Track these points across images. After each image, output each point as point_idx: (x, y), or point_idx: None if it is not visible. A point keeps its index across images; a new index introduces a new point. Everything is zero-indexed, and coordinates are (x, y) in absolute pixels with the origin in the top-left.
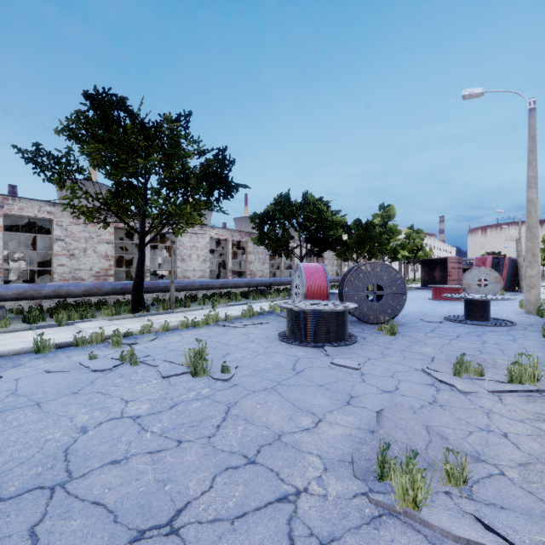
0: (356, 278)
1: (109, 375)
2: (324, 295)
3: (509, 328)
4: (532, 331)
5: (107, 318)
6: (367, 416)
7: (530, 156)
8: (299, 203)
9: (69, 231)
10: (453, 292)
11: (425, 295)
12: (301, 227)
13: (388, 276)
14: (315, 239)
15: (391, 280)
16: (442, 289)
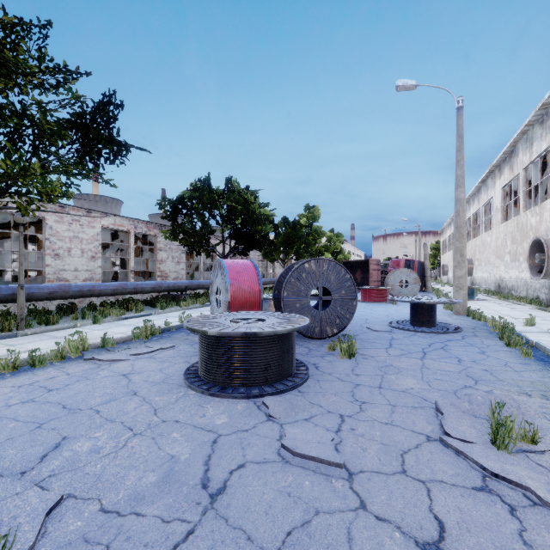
0: (298, 280)
1: None
2: (255, 303)
3: (461, 334)
4: (485, 338)
5: None
6: None
7: (458, 155)
8: (221, 192)
9: None
10: (381, 294)
11: None
12: (223, 220)
13: (336, 276)
14: (241, 235)
15: (339, 281)
16: (371, 291)
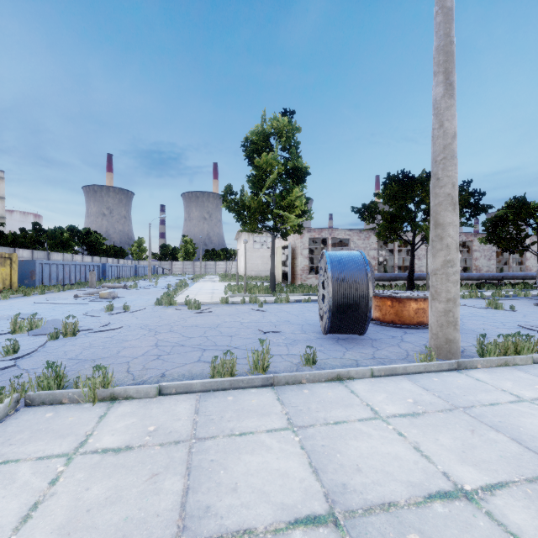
0: None
1: None
2: None
3: None
4: None
5: None
6: None
7: None
8: (537, 204)
9: (356, 244)
10: None
11: None
12: None
13: None
14: None
15: None
16: None
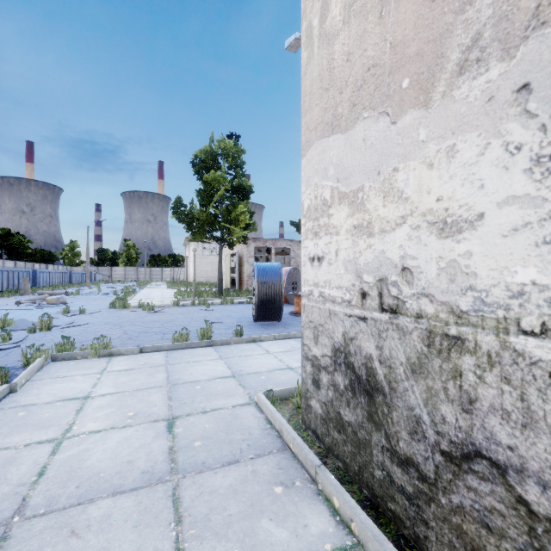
0: None
1: None
2: None
3: None
4: None
5: None
6: None
7: None
8: None
9: (296, 253)
10: None
11: None
12: None
13: None
14: None
15: None
16: None
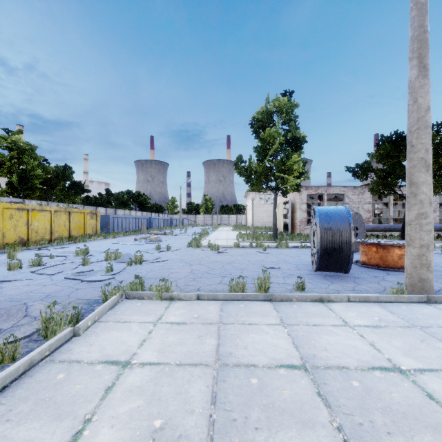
0: None
1: None
2: None
3: None
4: None
5: None
6: None
7: None
8: None
9: (351, 199)
10: None
11: None
12: None
13: None
14: None
15: None
16: None
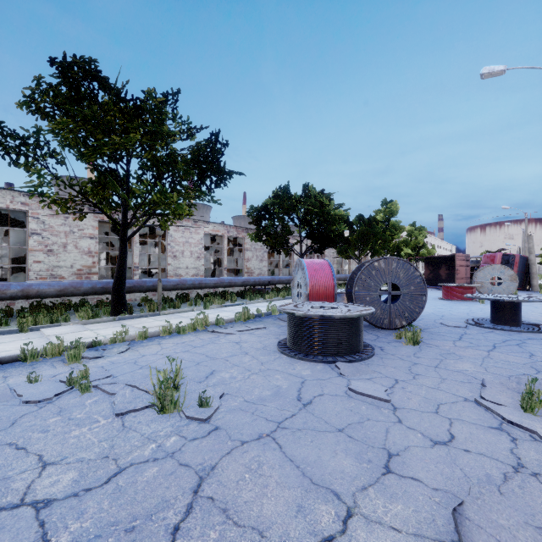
0: (368, 276)
1: (43, 409)
2: (330, 296)
3: None
4: None
5: (81, 322)
6: (426, 503)
7: None
8: (299, 197)
9: (46, 224)
10: (466, 291)
11: (432, 294)
12: (301, 222)
13: (405, 273)
14: (316, 235)
15: (408, 278)
16: (454, 289)
